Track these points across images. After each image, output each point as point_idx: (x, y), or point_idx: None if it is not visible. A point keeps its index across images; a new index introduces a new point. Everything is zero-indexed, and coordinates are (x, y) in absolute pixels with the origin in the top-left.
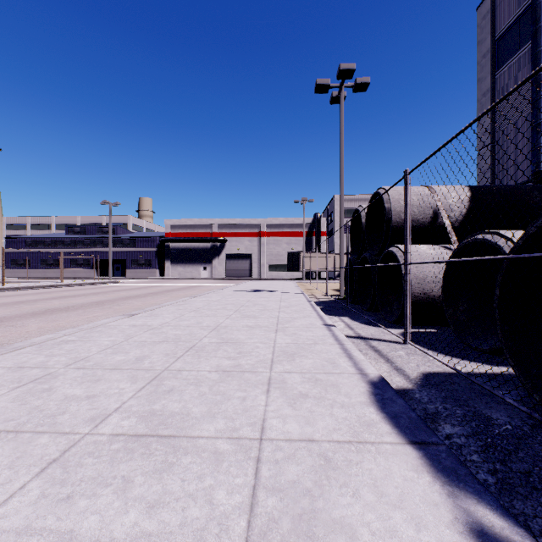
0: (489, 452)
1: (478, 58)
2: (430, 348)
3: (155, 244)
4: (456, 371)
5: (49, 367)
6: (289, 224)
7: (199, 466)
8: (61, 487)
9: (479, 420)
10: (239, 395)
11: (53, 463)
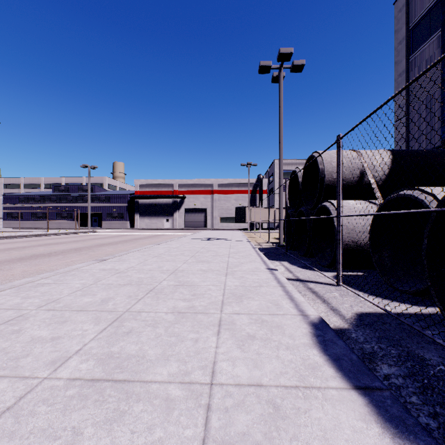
0: (428, 394)
1: (395, 45)
2: (360, 290)
3: (126, 200)
4: (386, 311)
5: (22, 309)
6: (237, 184)
7: (150, 415)
8: (9, 441)
9: (414, 360)
10: (192, 337)
11: (6, 412)
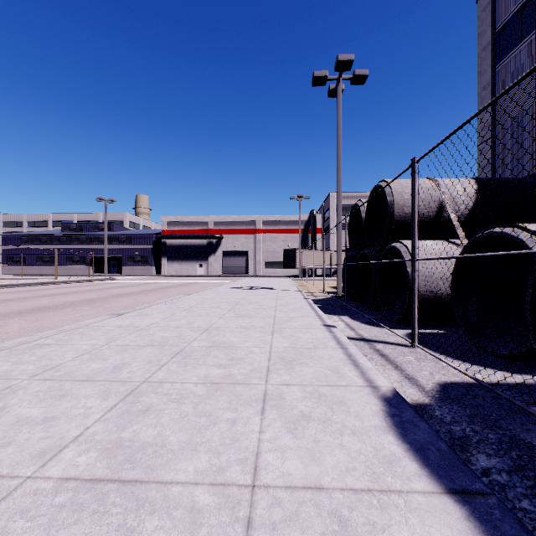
0: None
1: (478, 51)
2: (441, 352)
3: (151, 241)
4: (476, 381)
5: (11, 379)
6: (285, 221)
7: (167, 534)
8: None
9: (520, 449)
10: (228, 417)
11: None
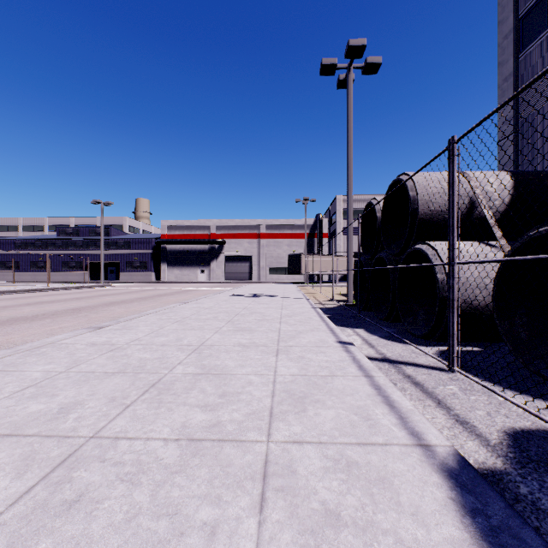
0: None
1: (499, 40)
2: (489, 379)
3: (150, 246)
4: None
5: None
6: (290, 226)
7: None
8: None
9: None
10: (204, 519)
11: None
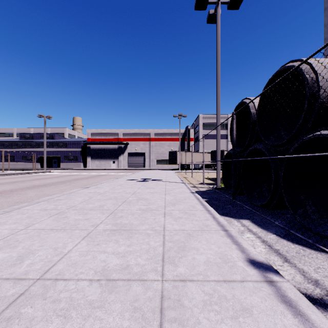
0: None
1: None
2: None
3: (80, 146)
4: None
5: None
6: (169, 133)
7: None
8: None
9: None
10: None
11: None
